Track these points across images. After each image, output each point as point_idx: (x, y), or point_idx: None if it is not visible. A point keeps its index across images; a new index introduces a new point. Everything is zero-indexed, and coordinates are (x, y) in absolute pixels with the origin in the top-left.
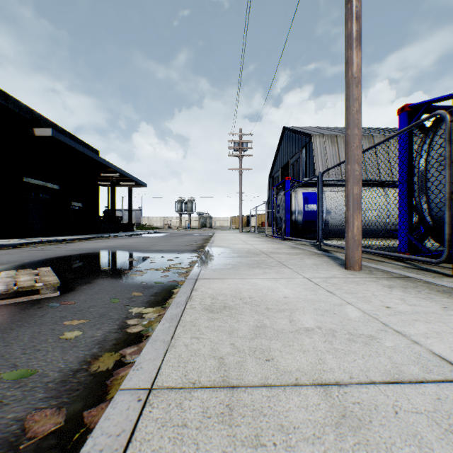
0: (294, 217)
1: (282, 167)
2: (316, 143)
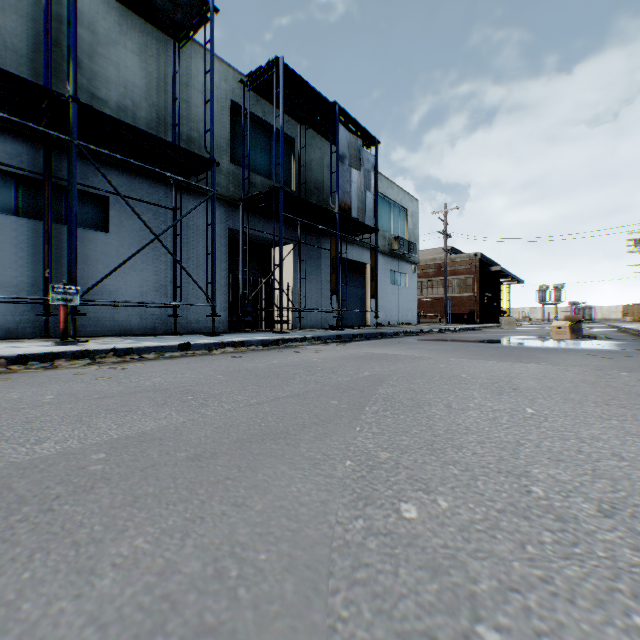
0: None
1: None
2: None
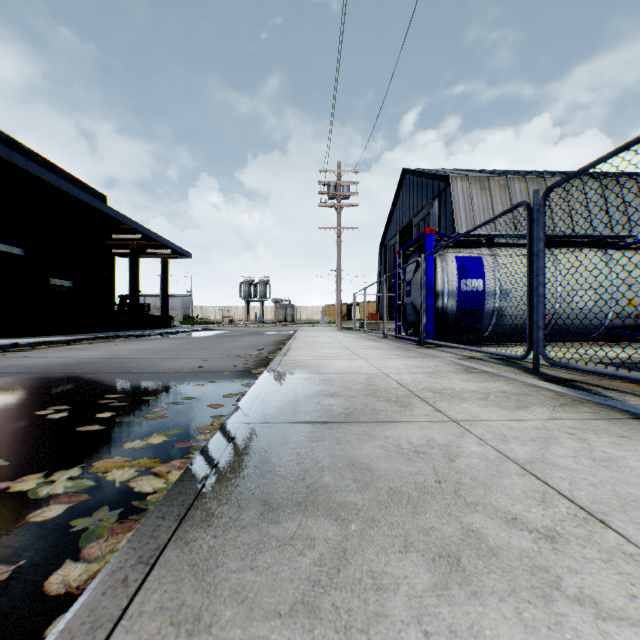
0: (441, 303)
1: (400, 230)
2: (457, 189)
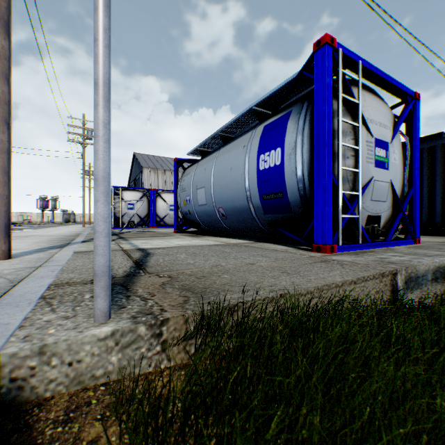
0: None
1: (134, 180)
2: (145, 172)
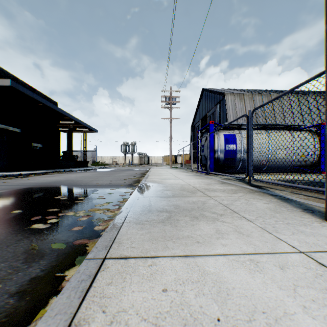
0: (217, 155)
1: (201, 119)
2: (228, 99)
